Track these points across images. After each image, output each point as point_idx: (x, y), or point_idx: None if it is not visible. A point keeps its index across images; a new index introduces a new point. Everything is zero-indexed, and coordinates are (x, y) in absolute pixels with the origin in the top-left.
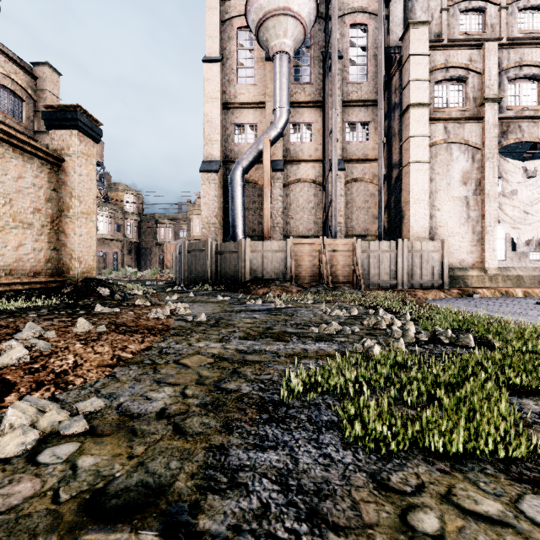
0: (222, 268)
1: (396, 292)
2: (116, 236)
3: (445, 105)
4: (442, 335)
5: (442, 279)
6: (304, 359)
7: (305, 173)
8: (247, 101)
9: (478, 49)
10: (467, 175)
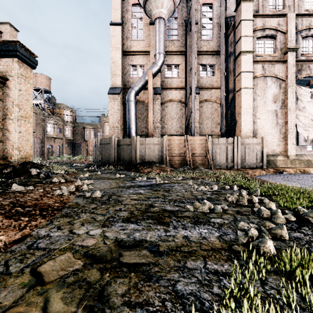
0: (121, 155)
1: (236, 171)
2: (59, 136)
3: (262, 52)
4: (308, 215)
5: (262, 162)
6: (189, 260)
7: (174, 96)
8: (138, 50)
9: (283, 17)
10: (276, 96)
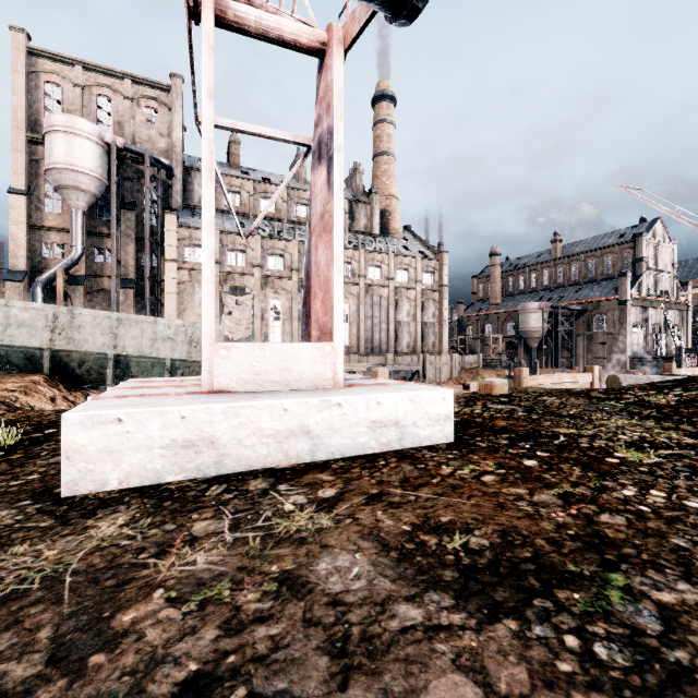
0: None
1: None
2: None
3: (192, 259)
4: None
5: None
6: None
7: (108, 285)
8: (54, 227)
9: None
10: None
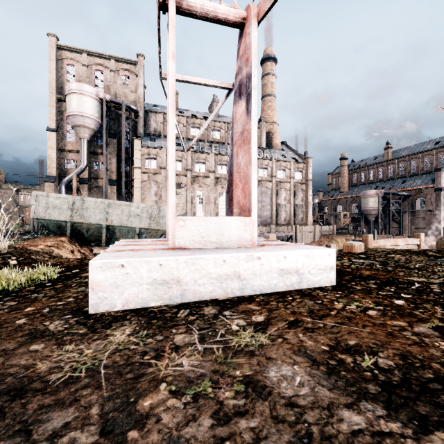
0: None
1: None
2: None
3: (149, 167)
4: None
5: None
6: None
7: (101, 183)
8: (71, 150)
9: (160, 149)
10: (157, 192)
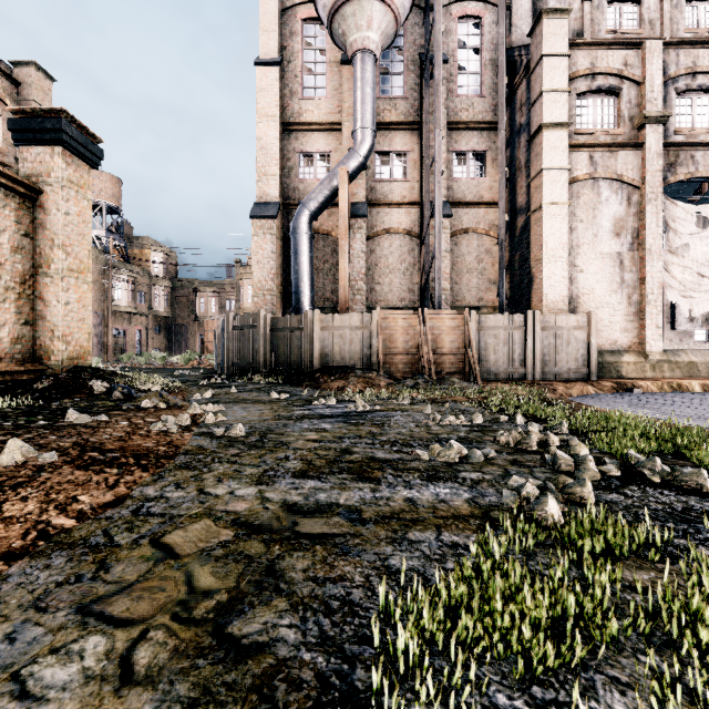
0: (280, 352)
1: (529, 386)
2: (140, 309)
3: (590, 126)
4: (645, 467)
5: (588, 367)
6: (413, 530)
7: (397, 221)
8: (317, 121)
9: (636, 49)
10: (621, 223)
